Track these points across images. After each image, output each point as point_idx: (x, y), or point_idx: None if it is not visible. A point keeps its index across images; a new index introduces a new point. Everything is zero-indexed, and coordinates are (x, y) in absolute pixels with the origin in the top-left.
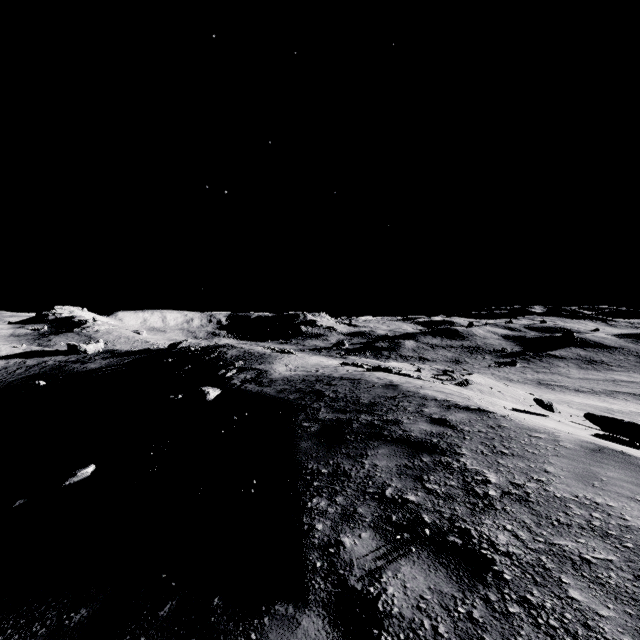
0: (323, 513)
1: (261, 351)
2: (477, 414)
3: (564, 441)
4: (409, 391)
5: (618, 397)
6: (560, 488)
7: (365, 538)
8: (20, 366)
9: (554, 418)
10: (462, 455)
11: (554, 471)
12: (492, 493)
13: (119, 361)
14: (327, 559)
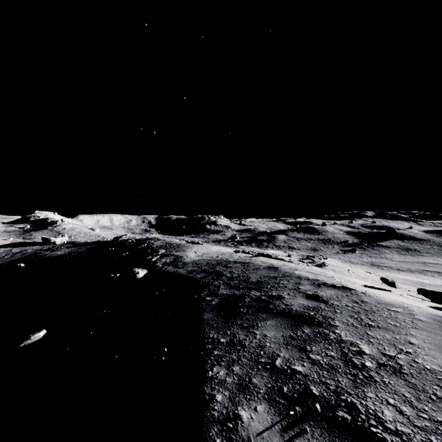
0: (222, 383)
1: (178, 242)
2: (342, 291)
3: (418, 315)
4: (287, 272)
5: (427, 274)
6: (427, 360)
7: (260, 412)
8: (8, 253)
9: (396, 292)
10: (336, 327)
11: (417, 343)
12: (368, 364)
13: (78, 249)
14: (226, 436)
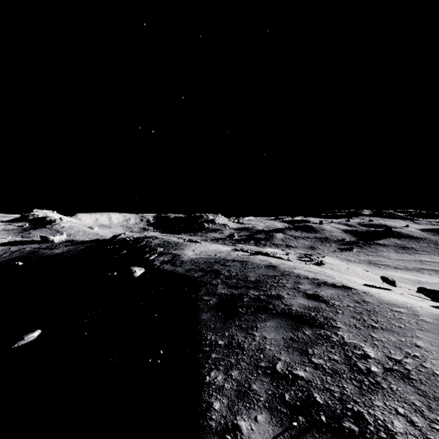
0: (220, 389)
1: (176, 241)
2: (343, 290)
3: (423, 315)
4: (285, 271)
5: (424, 272)
6: (436, 364)
7: (261, 422)
8: (6, 251)
9: (396, 291)
10: (338, 328)
11: (424, 346)
12: (374, 369)
13: (76, 248)
14: None
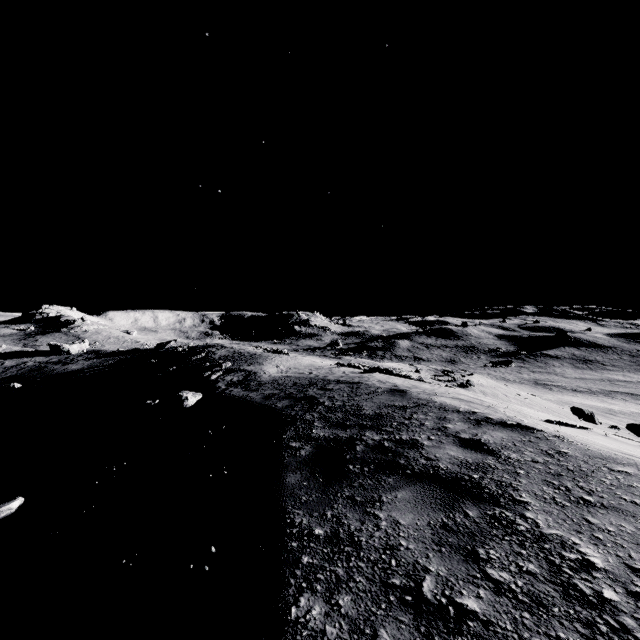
0: (317, 639)
1: (251, 351)
2: (520, 433)
3: None
4: (421, 399)
5: (616, 397)
6: None
7: None
8: None
9: (595, 431)
10: (525, 505)
11: None
12: (610, 595)
13: (102, 362)
14: None
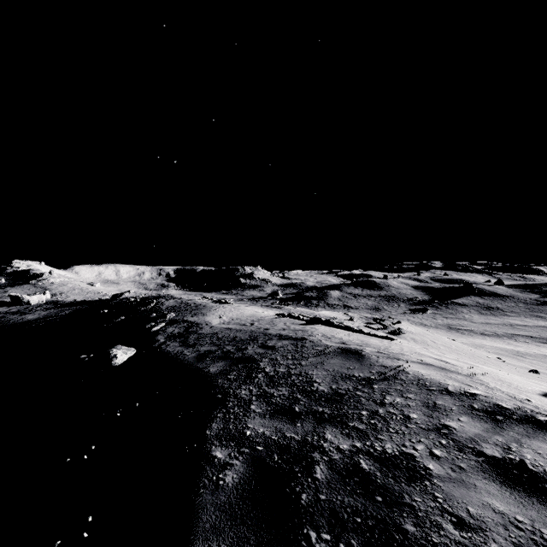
0: None
1: (198, 302)
2: None
3: None
4: (385, 366)
5: (519, 340)
6: None
7: None
8: None
9: None
10: None
11: None
12: None
13: (58, 312)
14: None
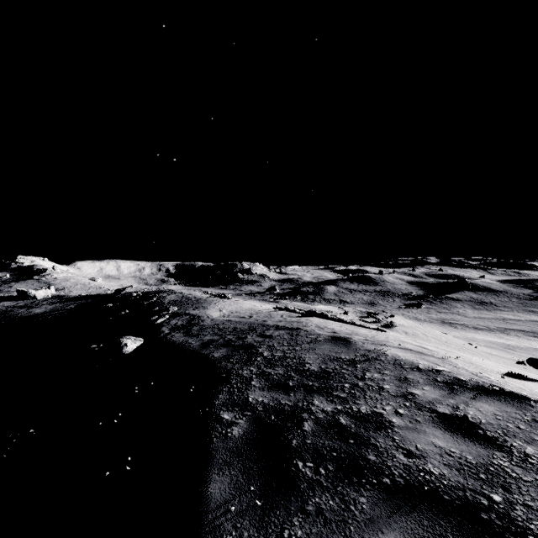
0: None
1: (198, 296)
2: (513, 405)
3: None
4: (369, 350)
5: (510, 334)
6: None
7: None
8: None
9: None
10: None
11: None
12: None
13: (64, 306)
14: None
